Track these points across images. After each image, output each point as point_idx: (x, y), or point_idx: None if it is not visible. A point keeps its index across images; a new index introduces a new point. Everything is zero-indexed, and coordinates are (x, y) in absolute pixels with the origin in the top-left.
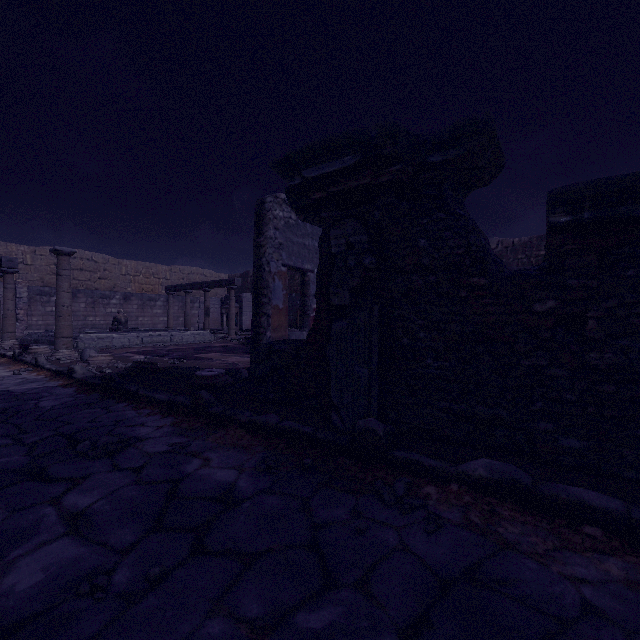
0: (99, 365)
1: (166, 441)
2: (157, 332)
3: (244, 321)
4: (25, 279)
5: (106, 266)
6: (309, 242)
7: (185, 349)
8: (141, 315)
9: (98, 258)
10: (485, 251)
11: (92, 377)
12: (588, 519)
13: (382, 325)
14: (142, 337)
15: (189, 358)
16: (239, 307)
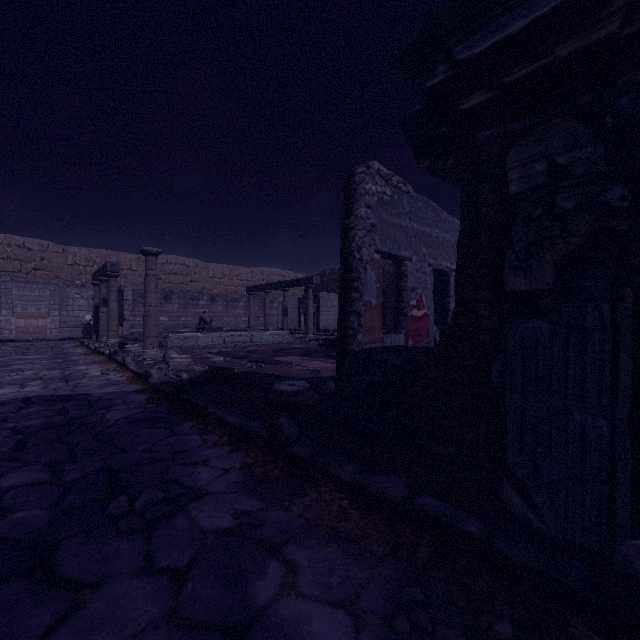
0: (178, 367)
1: (230, 504)
2: (238, 332)
3: (321, 321)
4: (131, 283)
5: (196, 270)
6: (406, 223)
7: (264, 350)
8: (225, 315)
9: (189, 262)
10: None
11: (165, 383)
12: None
13: (639, 329)
14: (224, 337)
15: (267, 362)
16: (316, 307)
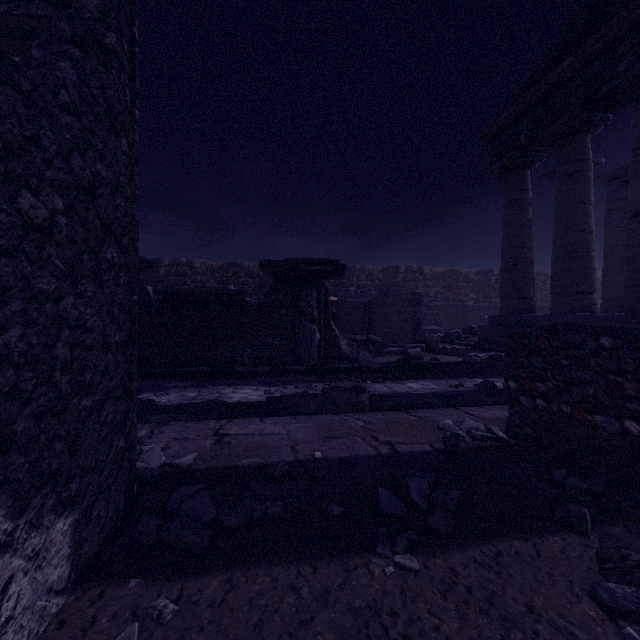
0: None
1: None
2: None
3: None
4: None
5: None
6: None
7: None
8: None
9: None
10: (143, 300)
11: None
12: (159, 374)
13: None
14: None
15: None
16: None
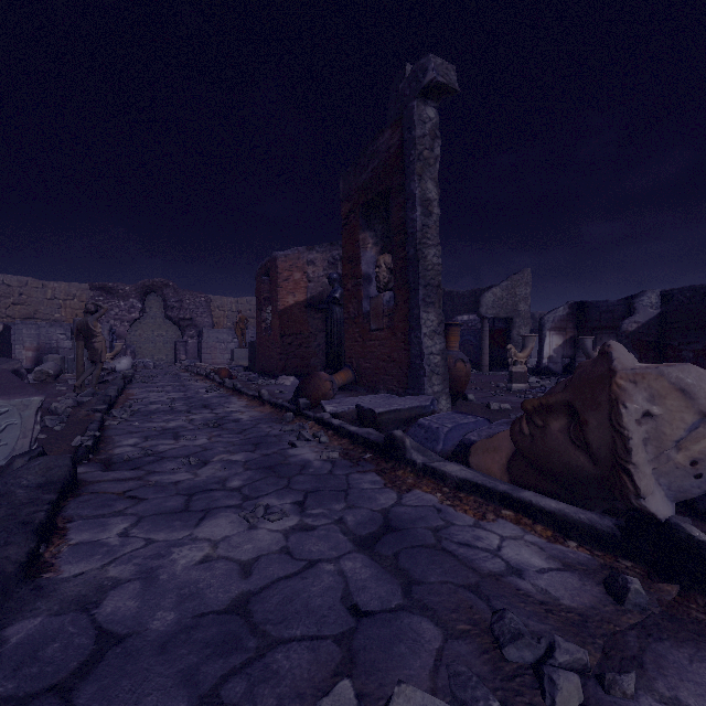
0: None
1: None
2: None
3: (532, 354)
4: None
5: None
6: None
7: None
8: None
9: None
10: None
11: None
12: None
13: None
14: None
15: None
16: None
